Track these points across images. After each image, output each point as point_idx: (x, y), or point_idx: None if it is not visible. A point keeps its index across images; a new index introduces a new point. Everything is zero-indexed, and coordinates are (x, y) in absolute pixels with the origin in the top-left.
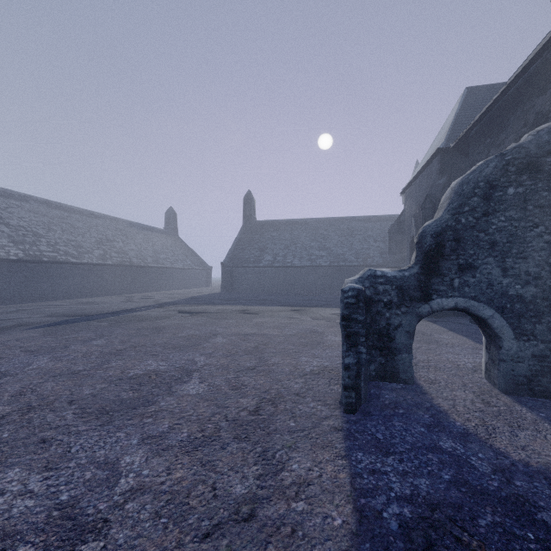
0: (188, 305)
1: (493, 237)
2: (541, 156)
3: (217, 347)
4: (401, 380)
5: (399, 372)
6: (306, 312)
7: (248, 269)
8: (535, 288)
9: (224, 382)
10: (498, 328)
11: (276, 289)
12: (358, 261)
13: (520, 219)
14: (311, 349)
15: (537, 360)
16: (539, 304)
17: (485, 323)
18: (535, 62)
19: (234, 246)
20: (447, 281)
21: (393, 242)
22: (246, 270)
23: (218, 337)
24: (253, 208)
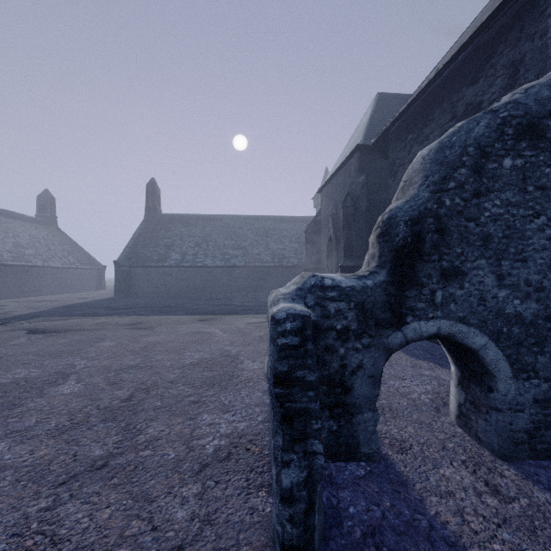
0: (54, 318)
1: (487, 228)
2: (543, 116)
3: (53, 407)
4: (363, 457)
5: (359, 443)
6: (217, 323)
7: (150, 268)
8: (537, 304)
9: (5, 540)
10: (493, 363)
11: (185, 292)
12: (274, 261)
13: (519, 205)
14: (219, 393)
15: (540, 406)
16: (541, 326)
17: (472, 355)
18: (466, 48)
19: (133, 242)
20: (426, 294)
21: (309, 242)
22: (148, 270)
23: (67, 382)
24: (158, 199)
